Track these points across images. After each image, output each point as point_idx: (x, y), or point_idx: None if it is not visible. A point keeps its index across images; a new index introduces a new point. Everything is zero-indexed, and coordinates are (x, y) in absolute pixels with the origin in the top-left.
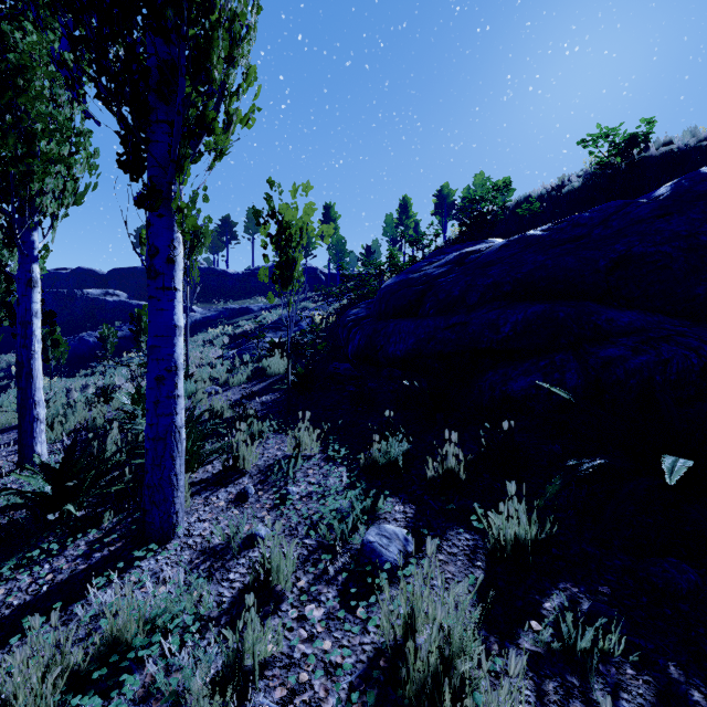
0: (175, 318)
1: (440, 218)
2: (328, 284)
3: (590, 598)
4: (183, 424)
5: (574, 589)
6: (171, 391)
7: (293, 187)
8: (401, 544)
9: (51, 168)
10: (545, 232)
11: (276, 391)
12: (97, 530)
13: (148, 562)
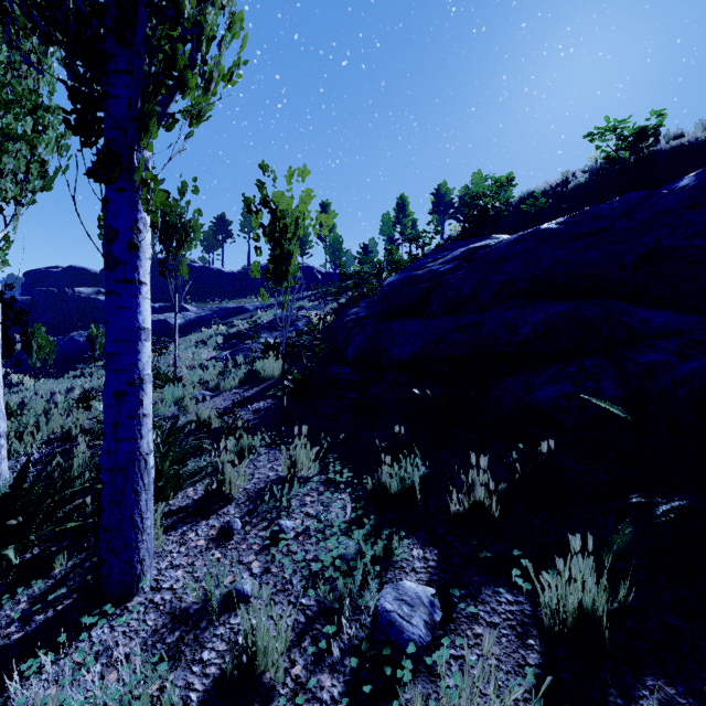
0: (139, 318)
1: (437, 217)
2: (325, 283)
3: (695, 705)
4: (151, 449)
5: (670, 689)
6: (134, 409)
7: (288, 171)
8: (426, 611)
9: (8, 145)
10: (561, 225)
11: (270, 397)
12: (46, 579)
13: (101, 631)
